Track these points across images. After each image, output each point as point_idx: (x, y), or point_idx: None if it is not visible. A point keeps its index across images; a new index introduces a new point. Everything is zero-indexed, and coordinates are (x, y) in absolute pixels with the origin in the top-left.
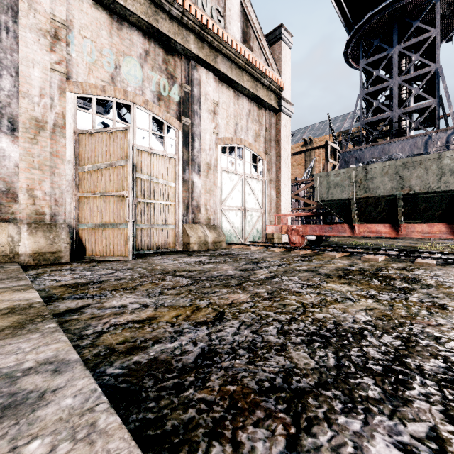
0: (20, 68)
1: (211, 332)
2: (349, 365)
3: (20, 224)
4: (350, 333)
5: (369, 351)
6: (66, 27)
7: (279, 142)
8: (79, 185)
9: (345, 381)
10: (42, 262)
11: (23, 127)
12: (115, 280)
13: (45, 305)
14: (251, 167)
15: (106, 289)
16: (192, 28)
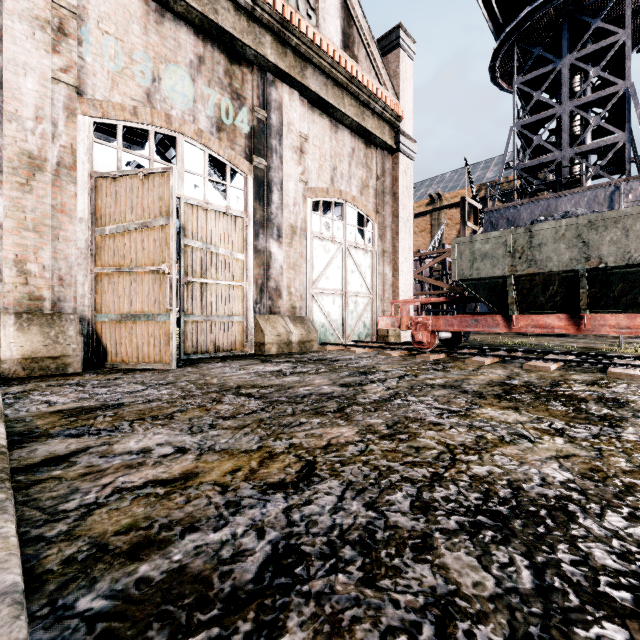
0: (5, 76)
1: (292, 505)
2: (563, 588)
3: (5, 314)
4: (543, 507)
5: (591, 551)
6: (76, 16)
7: (395, 195)
8: (96, 256)
9: (568, 635)
10: (37, 372)
11: (9, 166)
12: (143, 402)
13: (6, 451)
14: (355, 232)
15: (124, 418)
16: (269, 25)
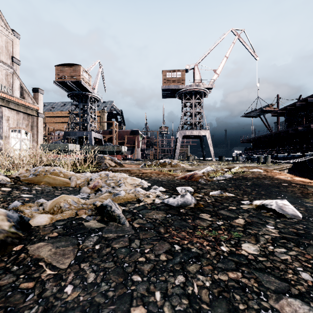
0: None
1: None
2: None
3: None
4: None
5: None
6: None
7: (37, 127)
8: None
9: None
10: None
11: None
12: None
13: None
14: (24, 136)
15: None
16: None
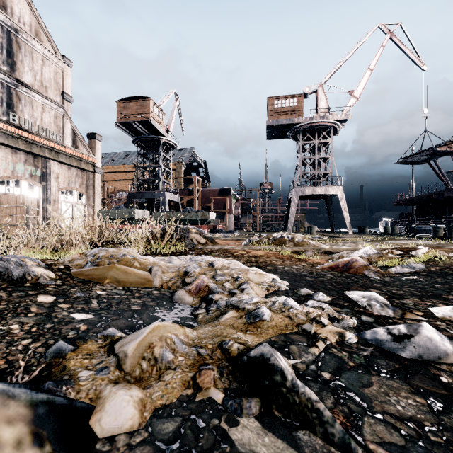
0: None
1: None
2: None
3: None
4: None
5: None
6: None
7: (94, 186)
8: (1, 211)
9: None
10: None
11: None
12: None
13: None
14: (78, 199)
15: None
16: (47, 148)
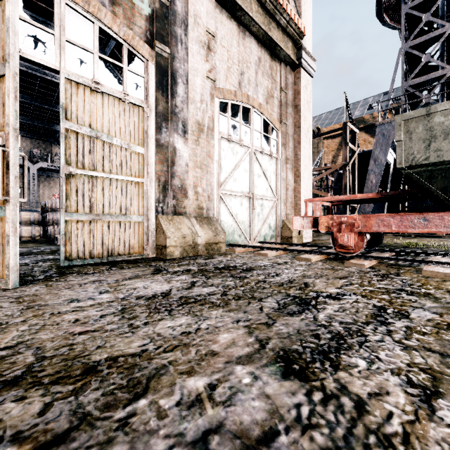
0: None
1: None
2: None
3: None
4: None
5: None
6: None
7: (297, 108)
8: None
9: None
10: None
11: None
12: None
13: None
14: (261, 138)
15: None
16: None
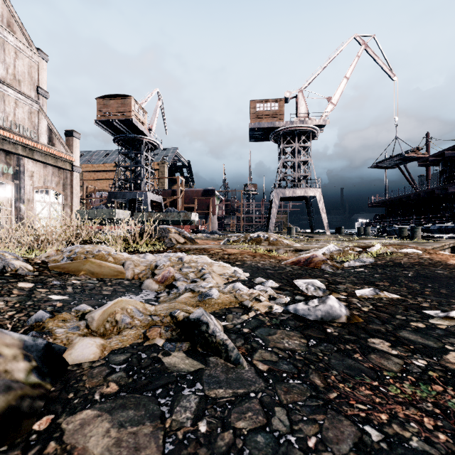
0: None
1: None
2: None
3: None
4: None
5: None
6: None
7: (72, 186)
8: None
9: None
10: None
11: None
12: None
13: None
14: (54, 198)
15: None
16: (21, 145)
